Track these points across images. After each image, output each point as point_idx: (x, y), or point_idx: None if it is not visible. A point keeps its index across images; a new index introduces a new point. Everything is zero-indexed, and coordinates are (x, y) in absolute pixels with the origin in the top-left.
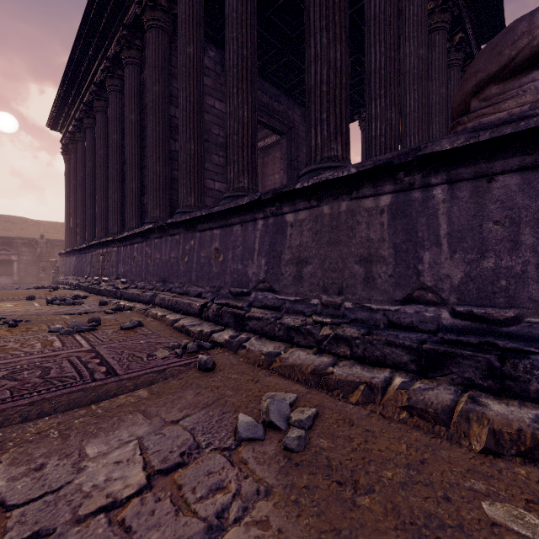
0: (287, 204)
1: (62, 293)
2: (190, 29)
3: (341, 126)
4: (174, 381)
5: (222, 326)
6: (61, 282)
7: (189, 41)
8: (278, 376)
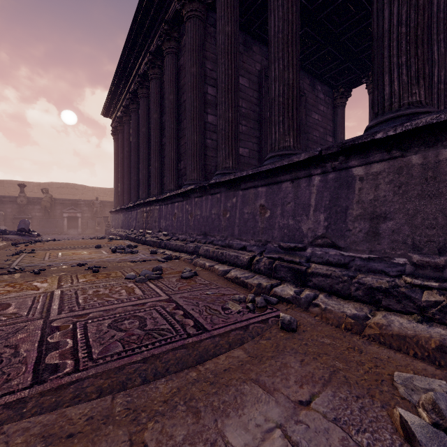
0: (356, 157)
1: (118, 243)
2: (228, 9)
3: (423, 68)
4: (263, 341)
5: (277, 279)
6: (112, 233)
7: (228, 21)
8: (380, 345)
